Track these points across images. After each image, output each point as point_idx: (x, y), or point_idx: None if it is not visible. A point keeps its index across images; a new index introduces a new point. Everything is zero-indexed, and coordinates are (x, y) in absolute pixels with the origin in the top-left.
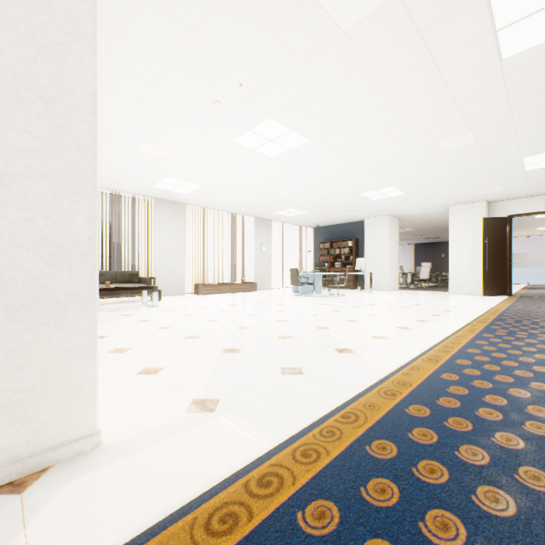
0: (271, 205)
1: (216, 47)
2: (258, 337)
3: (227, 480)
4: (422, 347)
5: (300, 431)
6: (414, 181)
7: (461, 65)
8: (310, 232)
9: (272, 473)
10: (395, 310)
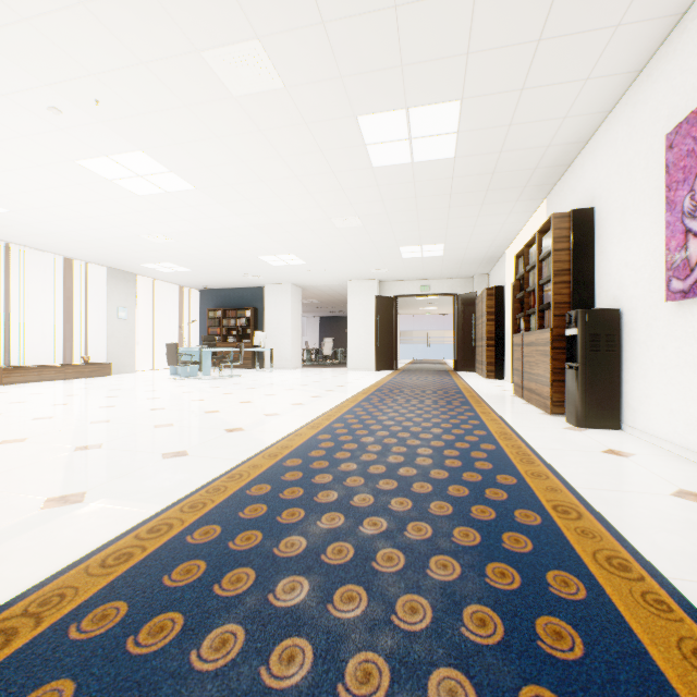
0: (136, 254)
1: (62, 48)
2: (126, 430)
3: (116, 538)
4: (310, 418)
5: (187, 494)
6: (314, 252)
7: (343, 161)
8: (195, 296)
9: (162, 524)
10: (294, 388)
